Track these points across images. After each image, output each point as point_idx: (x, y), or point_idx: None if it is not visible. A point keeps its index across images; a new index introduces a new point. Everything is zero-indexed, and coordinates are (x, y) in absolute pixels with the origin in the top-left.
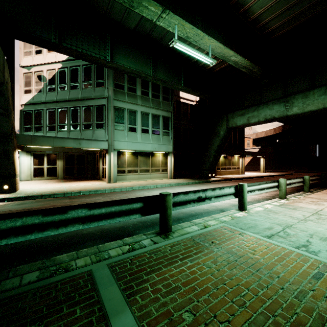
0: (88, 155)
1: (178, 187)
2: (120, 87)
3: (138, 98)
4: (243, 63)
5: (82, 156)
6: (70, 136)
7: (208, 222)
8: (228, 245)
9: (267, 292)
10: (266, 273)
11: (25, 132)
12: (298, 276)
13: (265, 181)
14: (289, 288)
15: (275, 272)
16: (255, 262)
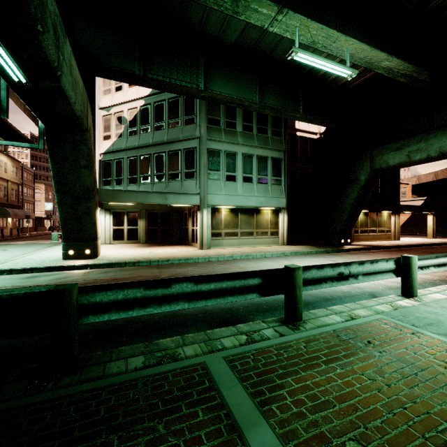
0: (174, 212)
1: (296, 258)
2: (215, 122)
3: (239, 136)
4: (402, 69)
5: (166, 214)
6: (154, 189)
7: (354, 310)
8: (397, 349)
9: None
10: None
11: (104, 186)
12: None
13: (439, 251)
14: None
15: None
16: None
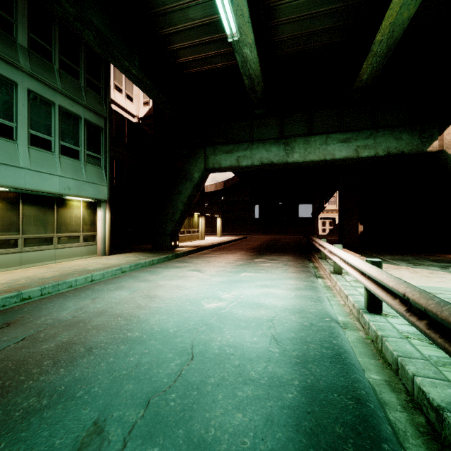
0: None
1: (148, 274)
2: None
3: (20, 53)
4: (252, 69)
5: None
6: None
7: None
8: None
9: None
10: None
11: None
12: None
13: (245, 247)
14: None
15: None
16: None
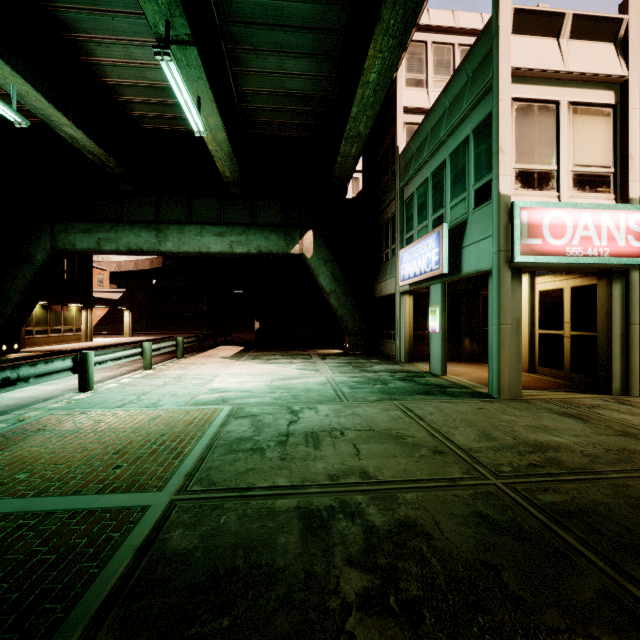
0: None
1: None
2: None
3: None
4: (89, 146)
5: None
6: None
7: (25, 414)
8: (66, 425)
9: (109, 438)
10: (111, 429)
11: None
12: (140, 422)
13: None
14: (130, 430)
15: (120, 426)
16: (100, 427)
